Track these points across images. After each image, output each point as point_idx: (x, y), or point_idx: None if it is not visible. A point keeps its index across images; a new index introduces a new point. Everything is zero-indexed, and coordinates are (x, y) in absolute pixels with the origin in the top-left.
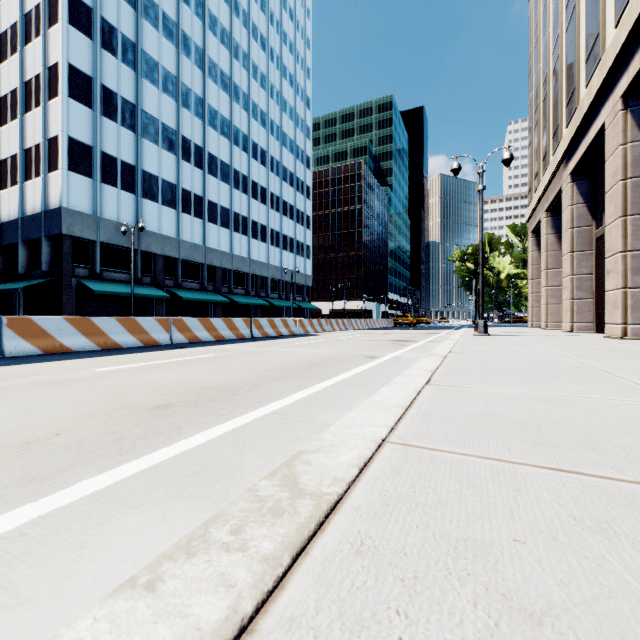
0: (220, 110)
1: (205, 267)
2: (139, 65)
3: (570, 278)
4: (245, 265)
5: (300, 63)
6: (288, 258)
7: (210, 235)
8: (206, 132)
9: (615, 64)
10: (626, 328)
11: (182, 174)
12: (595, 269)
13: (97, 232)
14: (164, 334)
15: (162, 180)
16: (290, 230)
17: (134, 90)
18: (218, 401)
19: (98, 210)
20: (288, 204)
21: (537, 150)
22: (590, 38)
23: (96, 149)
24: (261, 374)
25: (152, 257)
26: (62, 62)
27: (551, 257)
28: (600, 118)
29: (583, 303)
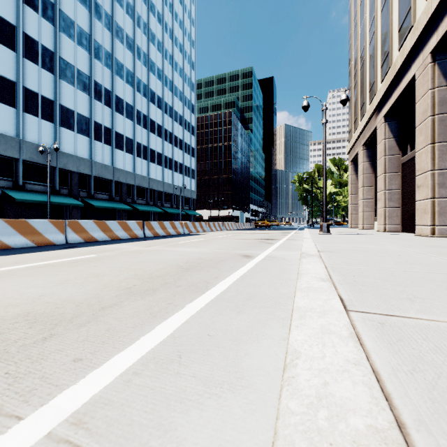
0: (125, 64)
1: (113, 183)
2: (57, 21)
3: (384, 192)
4: (145, 182)
5: (187, 36)
6: (178, 178)
7: (117, 158)
8: (114, 79)
9: (426, 27)
10: (434, 228)
11: (94, 110)
12: (401, 186)
13: (20, 152)
14: (59, 235)
15: (77, 114)
16: (180, 157)
17: (53, 40)
18: None
19: (21, 134)
20: (178, 138)
21: (356, 102)
22: (403, 12)
23: (19, 84)
24: (125, 284)
25: (69, 174)
26: None
27: (366, 178)
28: (411, 71)
29: (393, 210)
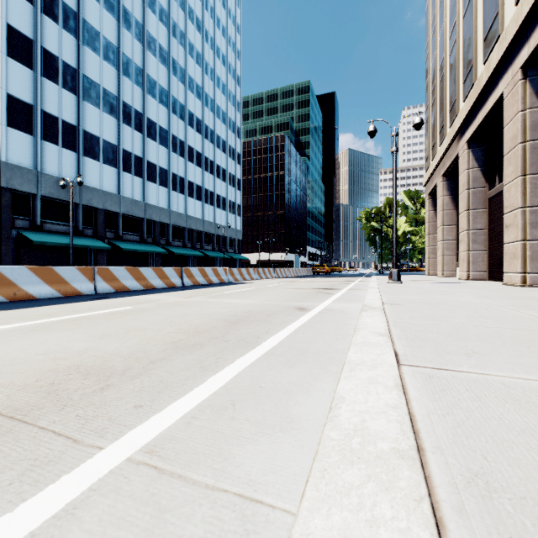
0: (159, 81)
1: (145, 221)
2: (80, 33)
3: (467, 233)
4: (182, 220)
5: (231, 46)
6: (221, 215)
7: (149, 192)
8: (146, 99)
9: (516, 37)
10: (525, 276)
11: (123, 136)
12: (488, 225)
13: (38, 186)
14: (87, 284)
15: (103, 141)
16: (223, 190)
17: (75, 55)
18: (67, 408)
19: (39, 165)
20: (221, 168)
21: (434, 124)
22: (489, 19)
23: (37, 108)
24: (170, 338)
25: (93, 211)
26: (1, 22)
27: (447, 215)
28: (498, 89)
29: (478, 254)
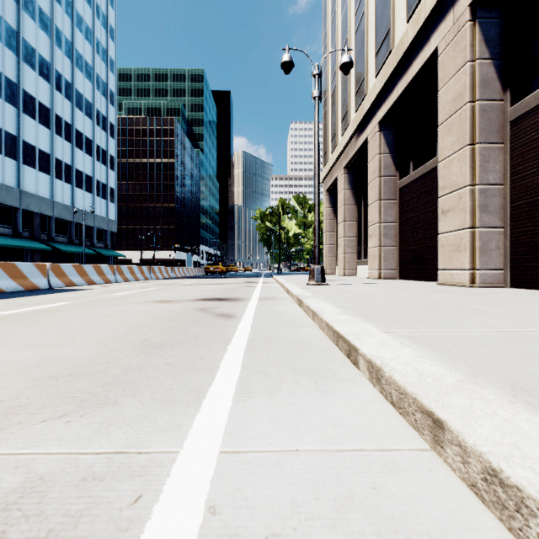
0: None
1: None
2: None
3: (378, 225)
4: (11, 197)
5: None
6: (84, 198)
7: None
8: None
9: None
10: (474, 274)
11: None
12: (399, 218)
13: None
14: None
15: None
16: (87, 166)
17: None
18: None
19: None
20: (84, 136)
21: (335, 113)
22: None
23: None
24: None
25: None
26: None
27: (348, 210)
28: (430, 45)
29: (389, 250)
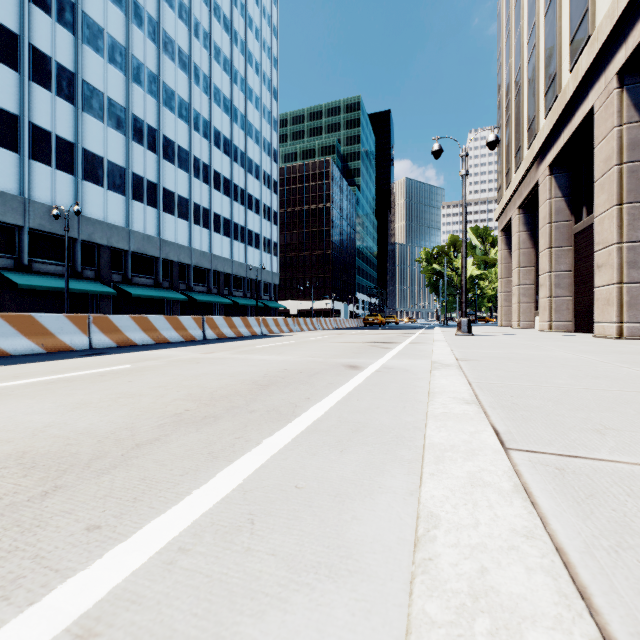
0: (178, 90)
1: (160, 261)
2: (79, 28)
3: (548, 275)
4: (206, 260)
5: (266, 51)
6: (254, 254)
7: (166, 226)
8: (161, 113)
9: (610, 37)
10: (621, 327)
11: (133, 157)
12: (574, 266)
13: (25, 216)
14: (79, 336)
15: (108, 162)
16: (256, 225)
17: (73, 56)
18: None
19: (26, 191)
20: (254, 198)
21: (509, 146)
22: (576, 17)
23: (23, 119)
24: (173, 408)
25: (96, 248)
26: None
27: (523, 255)
28: (588, 101)
29: (561, 301)
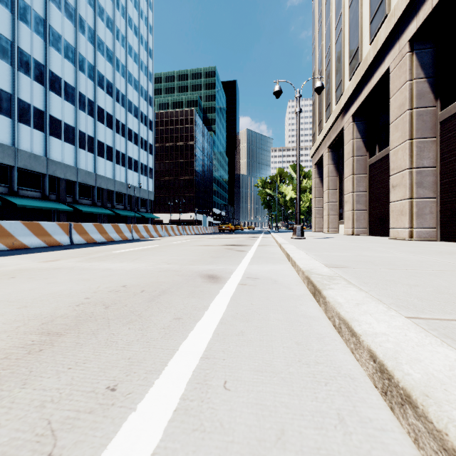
0: (64, 35)
1: (47, 177)
2: None
3: (352, 194)
4: (91, 179)
5: (144, 19)
6: (133, 176)
7: (53, 148)
8: (48, 51)
9: (404, 13)
10: (412, 231)
11: (19, 85)
12: (368, 188)
13: None
14: None
15: None
16: (135, 153)
17: None
18: None
19: None
20: (133, 132)
21: (321, 104)
22: (375, 2)
23: None
24: None
25: None
26: None
27: (331, 181)
28: (385, 64)
29: (360, 213)
